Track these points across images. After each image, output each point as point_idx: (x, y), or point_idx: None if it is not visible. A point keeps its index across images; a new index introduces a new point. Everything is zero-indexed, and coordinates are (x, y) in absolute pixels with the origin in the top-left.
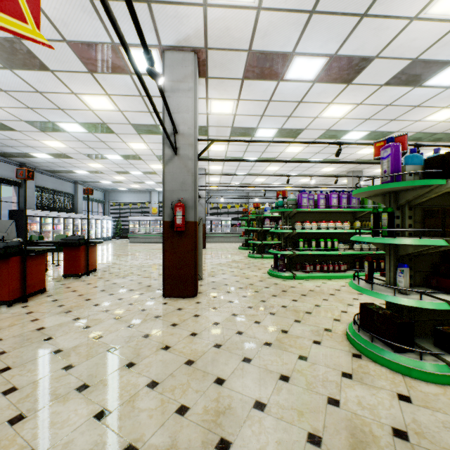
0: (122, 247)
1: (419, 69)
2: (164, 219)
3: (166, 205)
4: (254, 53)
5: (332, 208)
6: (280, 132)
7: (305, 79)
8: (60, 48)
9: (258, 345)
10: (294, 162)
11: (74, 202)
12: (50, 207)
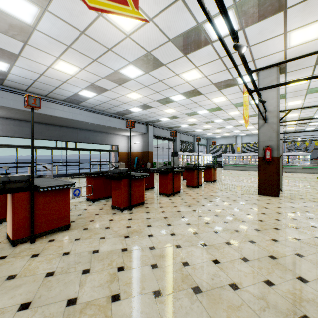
0: (220, 172)
1: None
2: (259, 156)
3: (260, 149)
4: None
5: None
6: None
7: None
8: (210, 86)
9: None
10: None
11: (193, 146)
12: (184, 150)
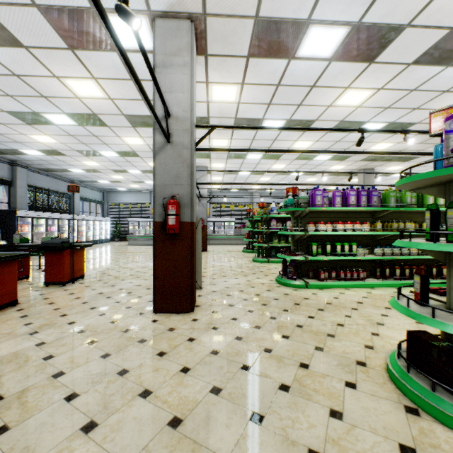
0: (120, 250)
1: None
2: (155, 219)
3: (157, 203)
4: (262, 21)
5: (349, 207)
6: (289, 124)
7: (321, 56)
8: (31, 15)
9: (271, 390)
10: (308, 152)
11: (70, 202)
12: (44, 208)
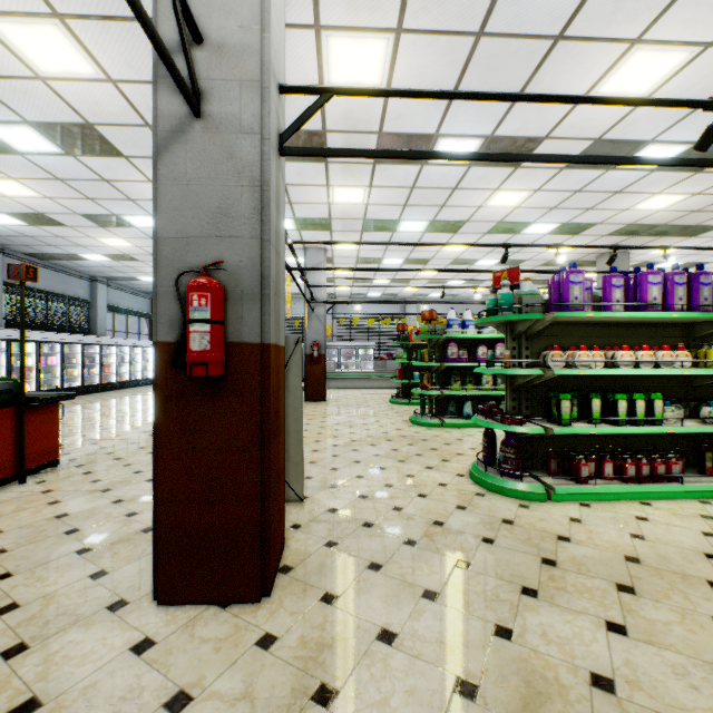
0: None
1: None
2: (158, 336)
3: (165, 288)
4: None
5: (647, 311)
6: (488, 149)
7: None
8: None
9: None
10: (578, 160)
11: (90, 314)
12: (37, 324)
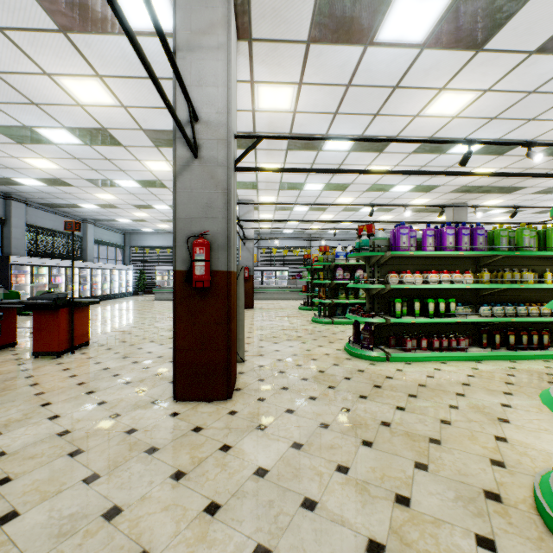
0: (143, 307)
1: None
2: (176, 267)
3: (180, 244)
4: None
5: (446, 251)
6: (360, 142)
7: (409, 40)
8: None
9: None
10: (393, 172)
11: (82, 246)
12: (47, 253)
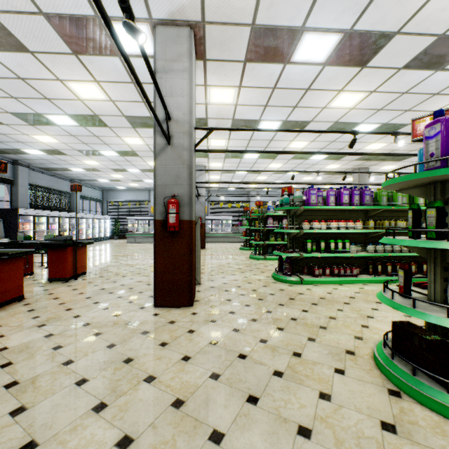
0: (119, 248)
1: (444, 49)
2: (156, 218)
3: (158, 202)
4: (259, 29)
5: (343, 206)
6: (285, 125)
7: (315, 61)
8: (38, 22)
9: (266, 375)
10: (303, 153)
11: (70, 200)
12: (45, 206)
